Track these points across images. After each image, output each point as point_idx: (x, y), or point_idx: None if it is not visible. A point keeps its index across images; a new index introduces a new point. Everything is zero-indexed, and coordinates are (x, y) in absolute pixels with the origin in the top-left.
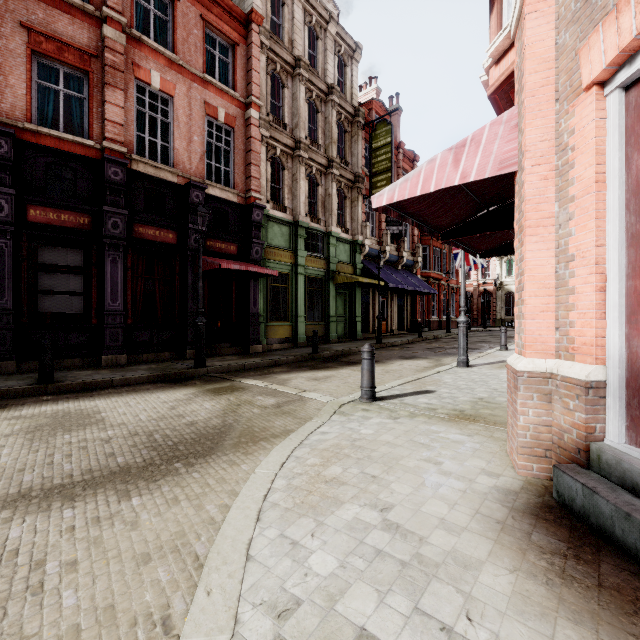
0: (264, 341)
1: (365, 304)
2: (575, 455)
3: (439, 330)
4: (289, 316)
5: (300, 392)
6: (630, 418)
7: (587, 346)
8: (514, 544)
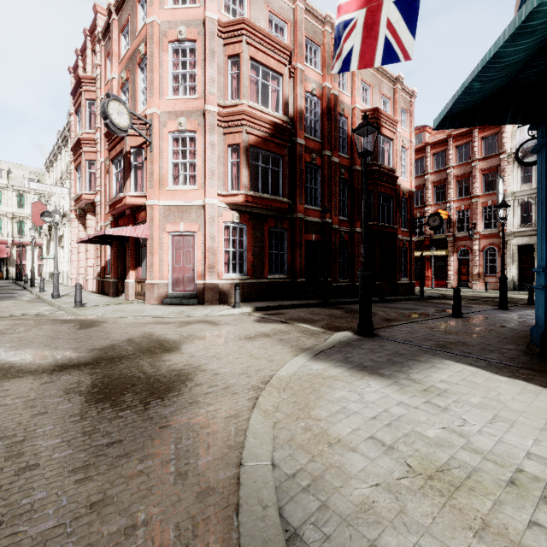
0: None
1: None
2: (165, 297)
3: None
4: None
5: (24, 314)
6: (172, 288)
7: (167, 277)
8: (170, 306)
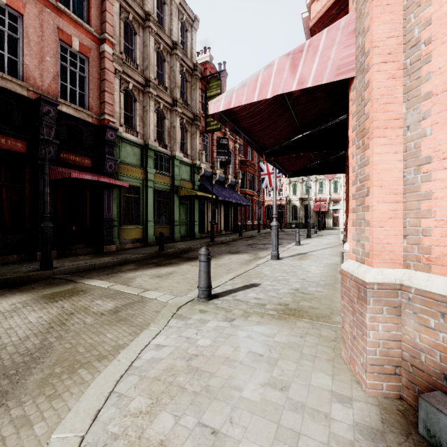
0: (117, 242)
1: (201, 212)
2: (439, 380)
3: (252, 231)
4: (140, 221)
5: (142, 292)
6: None
7: None
8: None
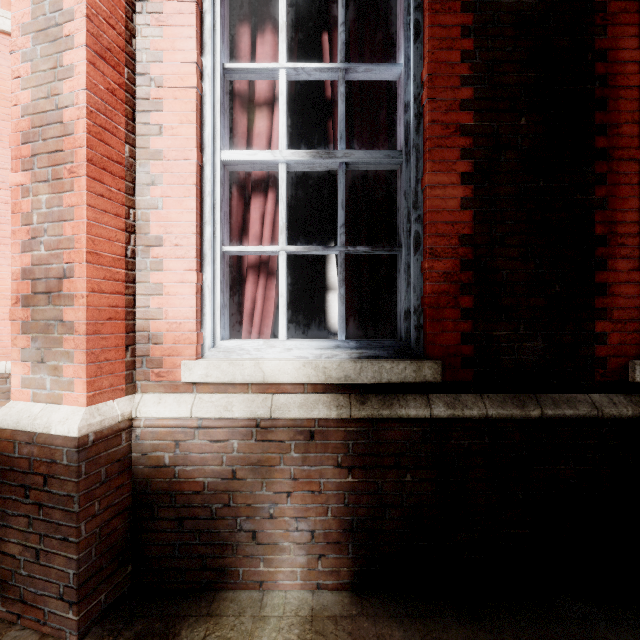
0: None
1: None
2: None
3: None
4: None
5: None
6: None
7: None
8: None
